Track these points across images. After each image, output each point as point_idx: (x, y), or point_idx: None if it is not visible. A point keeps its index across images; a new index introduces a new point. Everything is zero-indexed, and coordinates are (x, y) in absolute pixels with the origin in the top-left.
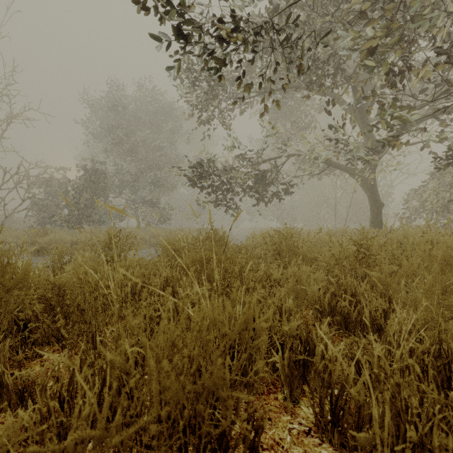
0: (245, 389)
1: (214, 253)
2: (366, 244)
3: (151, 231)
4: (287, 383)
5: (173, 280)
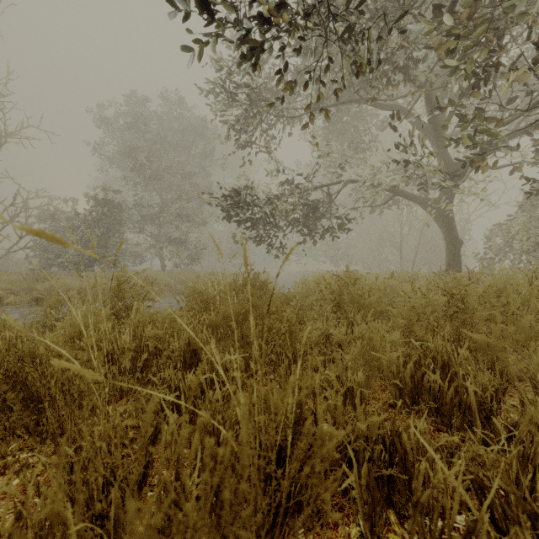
0: (299, 517)
1: (251, 315)
2: (459, 294)
3: (177, 275)
4: (366, 514)
5: (197, 343)
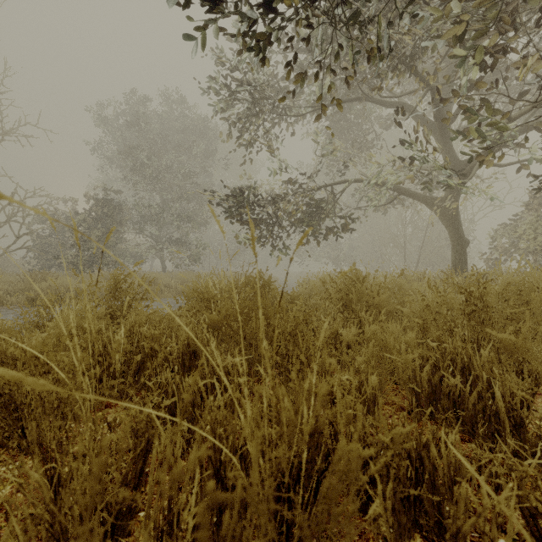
0: None
1: (260, 308)
2: (478, 291)
3: (177, 275)
4: None
5: (197, 344)
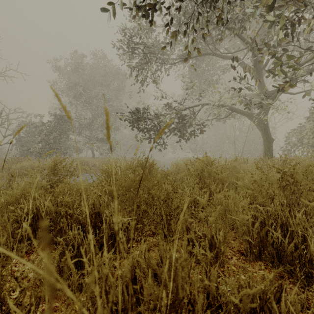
0: None
1: (115, 199)
2: (290, 171)
3: (100, 159)
4: None
5: (100, 207)
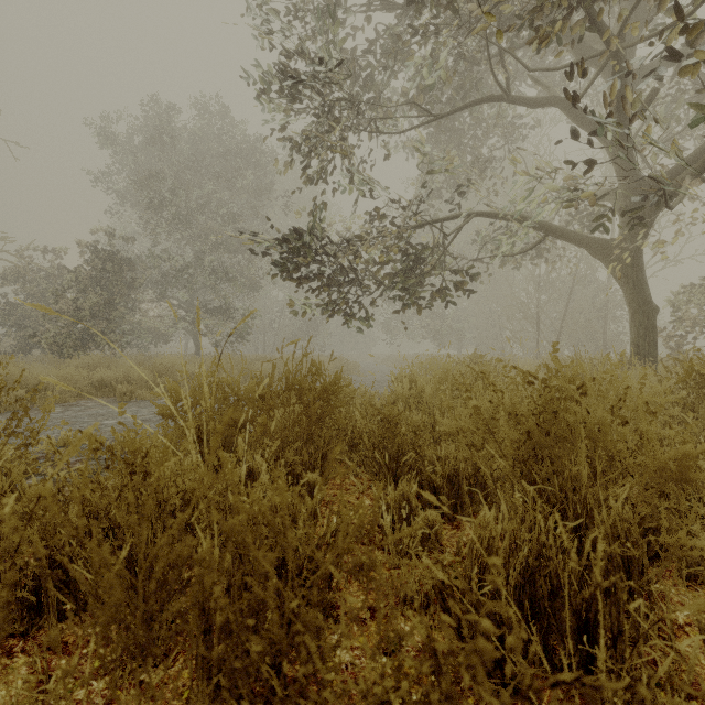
0: None
1: None
2: None
3: (207, 361)
4: None
5: None
